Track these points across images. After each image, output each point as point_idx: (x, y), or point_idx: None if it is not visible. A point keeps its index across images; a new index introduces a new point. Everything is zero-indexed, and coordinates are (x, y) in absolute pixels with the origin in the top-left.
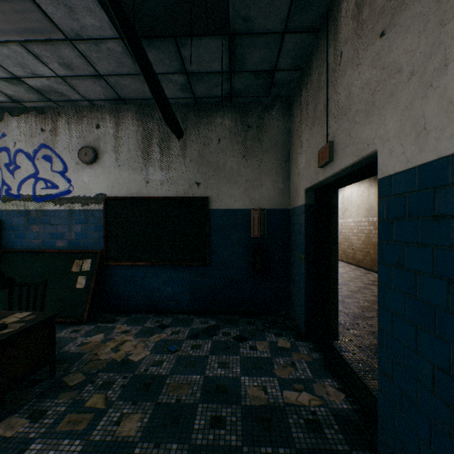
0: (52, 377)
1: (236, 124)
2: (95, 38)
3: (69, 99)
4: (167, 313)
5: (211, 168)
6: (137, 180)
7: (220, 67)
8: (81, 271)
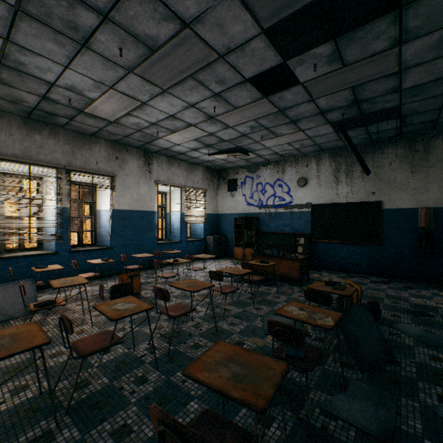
0: (308, 281)
1: (404, 151)
2: (322, 135)
3: (293, 155)
4: (350, 273)
5: (383, 182)
6: (330, 193)
7: (392, 127)
8: (299, 244)
